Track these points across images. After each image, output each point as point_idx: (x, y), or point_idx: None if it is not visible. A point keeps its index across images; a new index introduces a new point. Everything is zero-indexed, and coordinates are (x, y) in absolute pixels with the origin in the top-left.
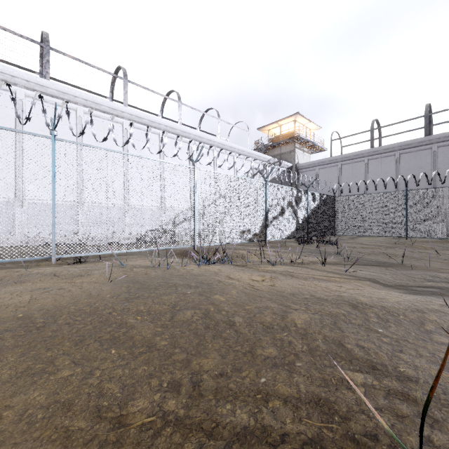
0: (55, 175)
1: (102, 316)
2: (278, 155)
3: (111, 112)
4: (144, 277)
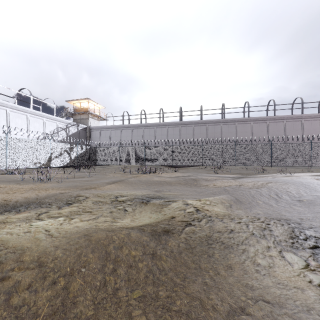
0: None
1: None
2: (79, 119)
3: None
4: None
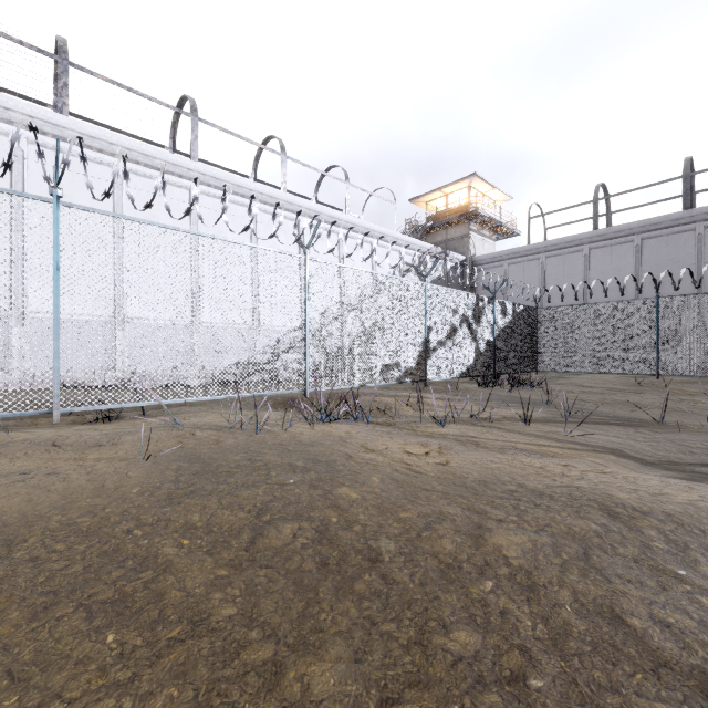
0: (58, 266)
1: (109, 541)
2: (443, 242)
3: (171, 170)
4: (213, 449)
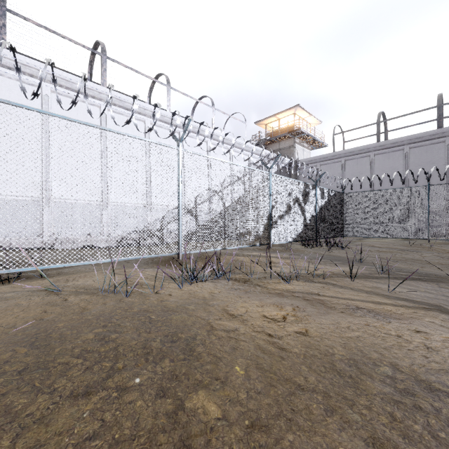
0: None
1: None
2: (277, 150)
3: (86, 92)
4: (72, 322)
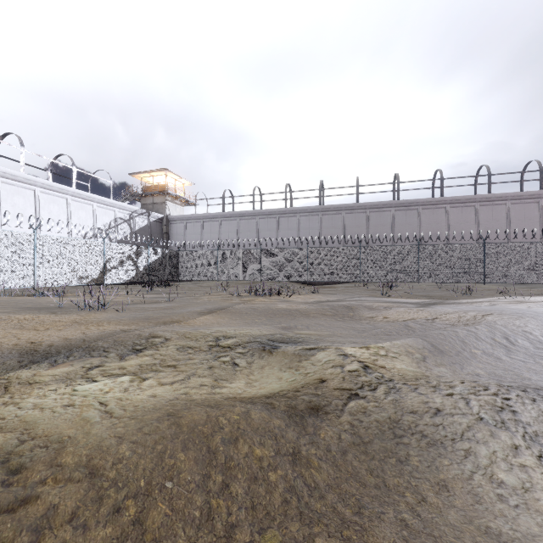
0: None
1: None
2: (151, 204)
3: None
4: None
